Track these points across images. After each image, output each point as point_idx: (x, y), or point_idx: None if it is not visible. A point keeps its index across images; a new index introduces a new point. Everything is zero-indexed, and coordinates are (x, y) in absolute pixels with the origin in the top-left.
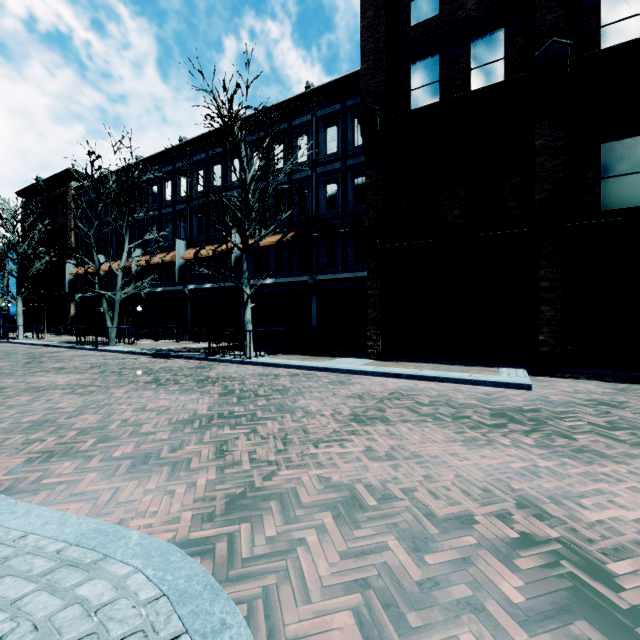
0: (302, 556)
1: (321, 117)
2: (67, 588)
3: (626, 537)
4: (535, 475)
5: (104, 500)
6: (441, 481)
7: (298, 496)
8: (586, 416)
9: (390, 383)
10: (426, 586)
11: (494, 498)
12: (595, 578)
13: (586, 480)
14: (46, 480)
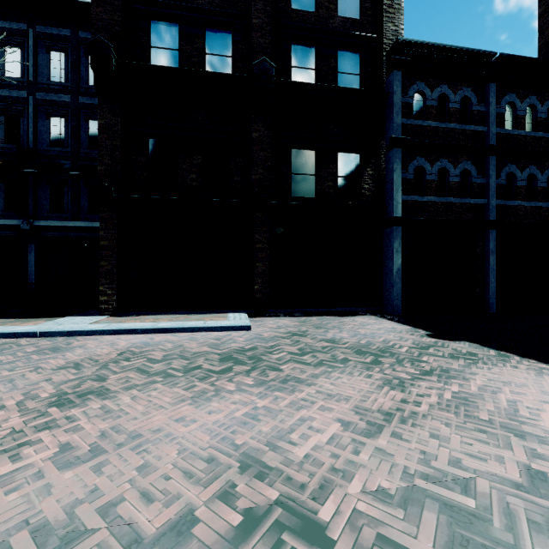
0: None
1: (42, 34)
2: None
3: (325, 466)
4: (256, 419)
5: None
6: (160, 467)
7: None
8: (286, 347)
9: (123, 341)
10: None
11: (219, 468)
12: (312, 542)
13: (292, 410)
14: None
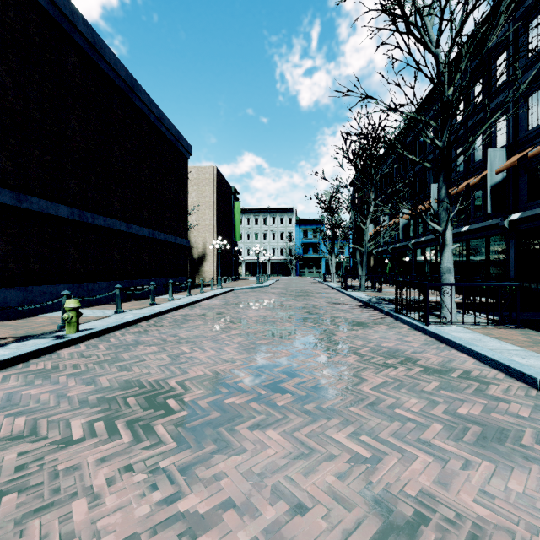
0: None
1: None
2: None
3: None
4: None
5: None
6: None
7: None
8: None
9: None
10: None
11: None
12: None
13: None
14: None
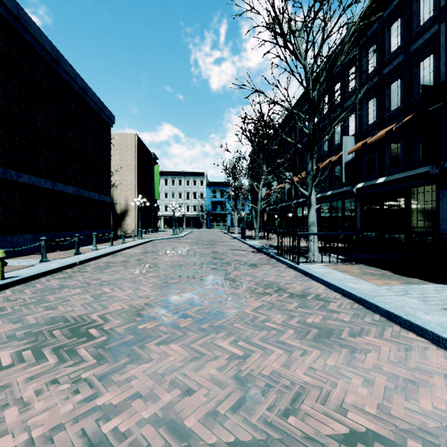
0: None
1: None
2: None
3: None
4: None
5: None
6: None
7: None
8: None
9: (443, 391)
10: None
11: None
12: None
13: None
14: None
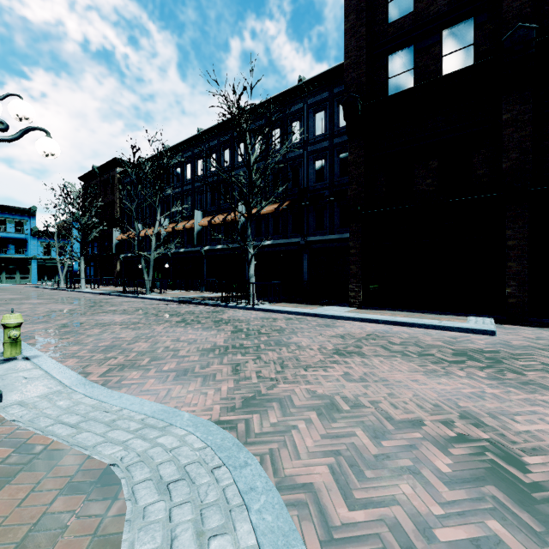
0: (295, 435)
1: (311, 104)
2: (151, 438)
3: (545, 442)
4: (481, 398)
5: (162, 395)
6: (401, 398)
7: (292, 401)
8: (541, 358)
9: (368, 327)
10: (380, 458)
11: (442, 411)
12: (510, 464)
13: (524, 404)
14: (124, 381)
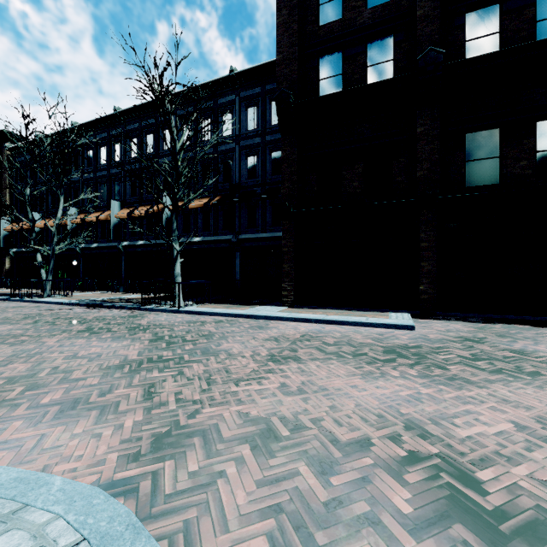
0: (222, 488)
1: (243, 98)
2: None
3: (489, 449)
4: (419, 401)
5: (28, 447)
6: (344, 410)
7: (220, 431)
8: (456, 350)
9: (302, 327)
10: (331, 506)
11: (387, 422)
12: (467, 486)
13: (457, 403)
14: None
